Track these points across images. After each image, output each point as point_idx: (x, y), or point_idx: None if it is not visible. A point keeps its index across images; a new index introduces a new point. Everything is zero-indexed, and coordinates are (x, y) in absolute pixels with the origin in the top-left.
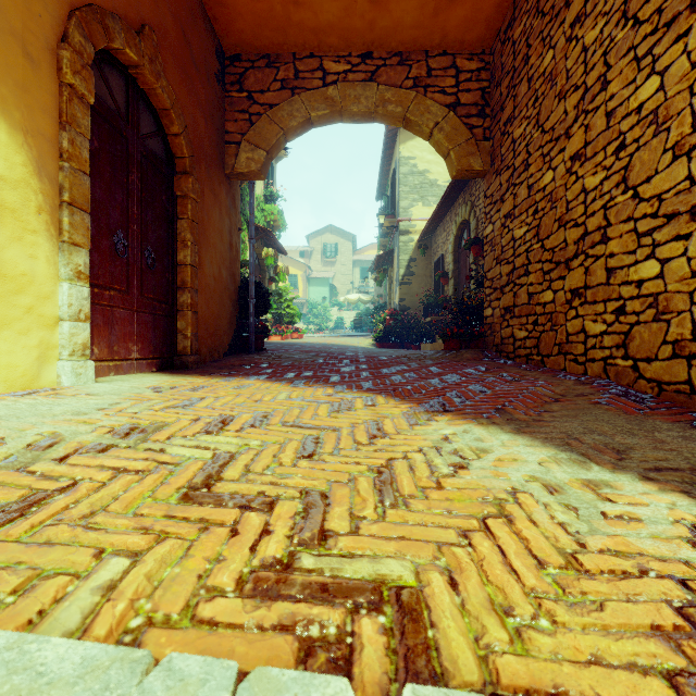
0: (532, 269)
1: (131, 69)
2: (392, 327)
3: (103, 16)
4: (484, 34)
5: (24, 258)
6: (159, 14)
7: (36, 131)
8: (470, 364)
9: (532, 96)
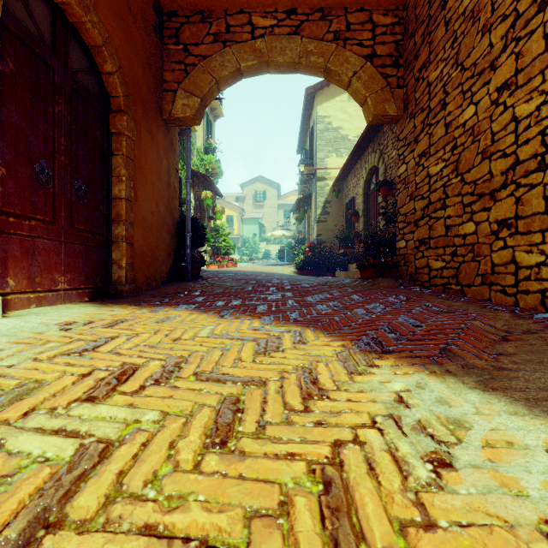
0: (450, 202)
1: None
2: (310, 258)
3: None
4: None
5: None
6: None
7: None
8: (389, 293)
9: (450, 37)
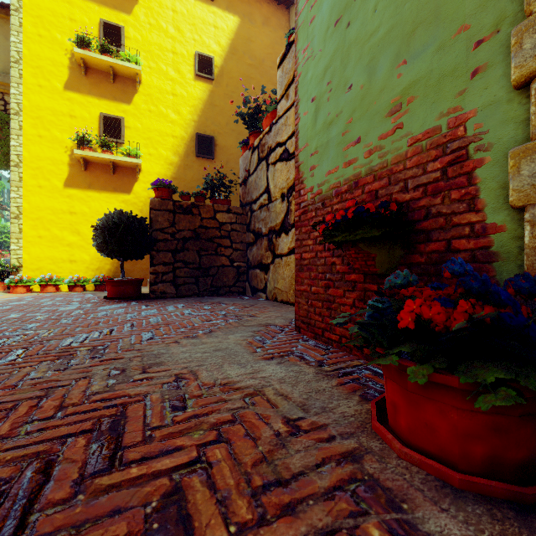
0: None
1: None
2: None
3: None
4: None
5: None
6: None
7: None
8: None
9: None
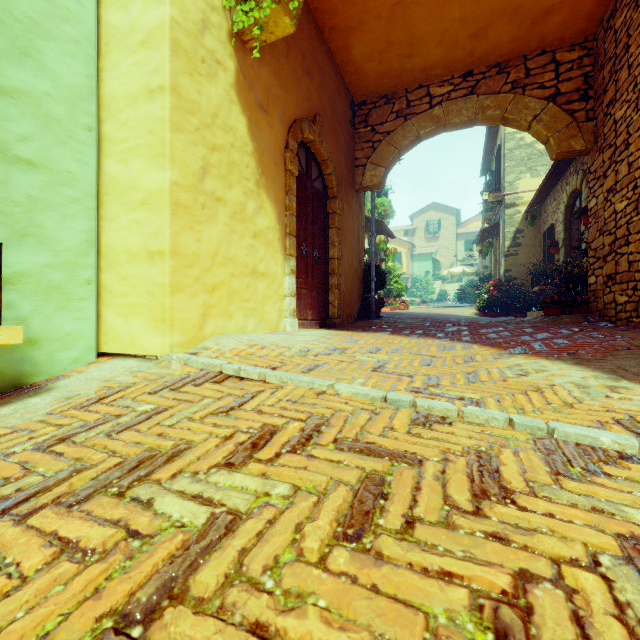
0: (631, 239)
1: (308, 144)
2: (495, 297)
3: (300, 123)
4: (585, 26)
5: (274, 265)
6: (322, 102)
7: (278, 199)
8: (566, 327)
9: (631, 82)
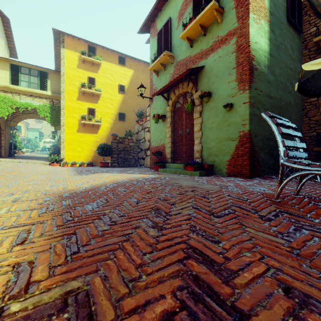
0: None
1: None
2: (54, 152)
3: None
4: None
5: None
6: None
7: None
8: None
9: None
